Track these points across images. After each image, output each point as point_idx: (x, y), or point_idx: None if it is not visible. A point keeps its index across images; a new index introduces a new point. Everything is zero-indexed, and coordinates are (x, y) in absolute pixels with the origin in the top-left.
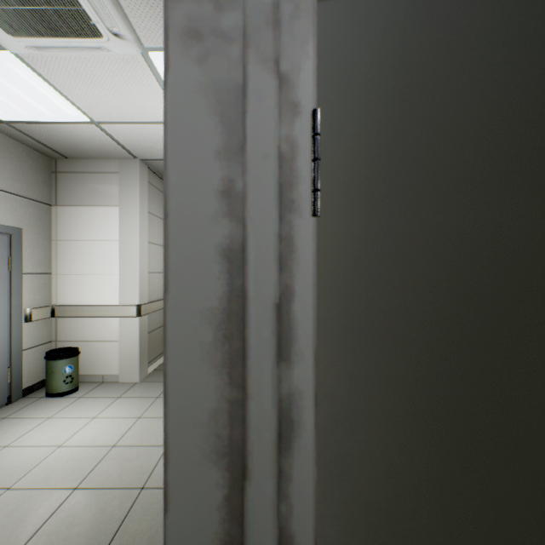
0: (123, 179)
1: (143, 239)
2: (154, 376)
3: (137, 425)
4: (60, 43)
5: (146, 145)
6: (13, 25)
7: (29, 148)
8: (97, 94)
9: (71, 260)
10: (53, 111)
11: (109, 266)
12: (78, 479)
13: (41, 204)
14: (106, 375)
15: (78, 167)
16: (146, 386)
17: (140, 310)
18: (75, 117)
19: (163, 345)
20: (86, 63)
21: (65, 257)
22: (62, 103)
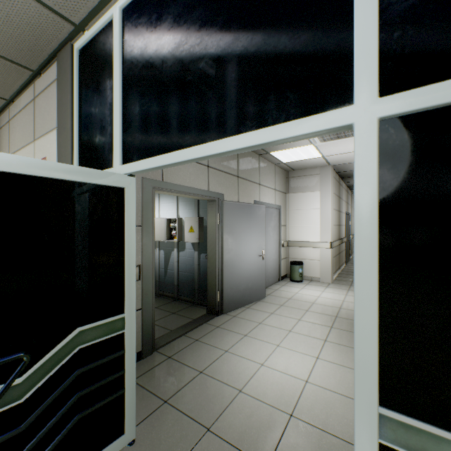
0: (322, 177)
1: (331, 207)
2: (337, 282)
3: (347, 297)
4: (338, 140)
5: (341, 159)
6: (325, 140)
7: (281, 169)
8: (335, 148)
9: (295, 219)
10: (308, 156)
11: (314, 222)
12: (338, 306)
13: (284, 194)
14: (312, 277)
15: (298, 173)
16: (337, 285)
17: (331, 245)
18: (315, 157)
19: (335, 267)
20: (340, 141)
21: (292, 218)
22: (315, 153)
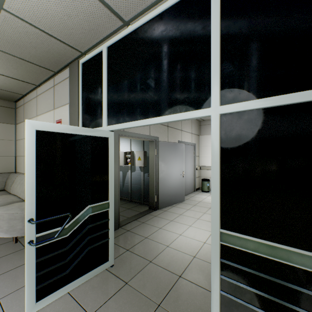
0: None
1: None
2: None
3: None
4: None
5: None
6: None
7: (196, 120)
8: None
9: (205, 152)
10: None
11: None
12: None
13: (197, 136)
14: None
15: (207, 123)
16: None
17: None
18: None
19: None
20: None
21: (203, 151)
22: None
